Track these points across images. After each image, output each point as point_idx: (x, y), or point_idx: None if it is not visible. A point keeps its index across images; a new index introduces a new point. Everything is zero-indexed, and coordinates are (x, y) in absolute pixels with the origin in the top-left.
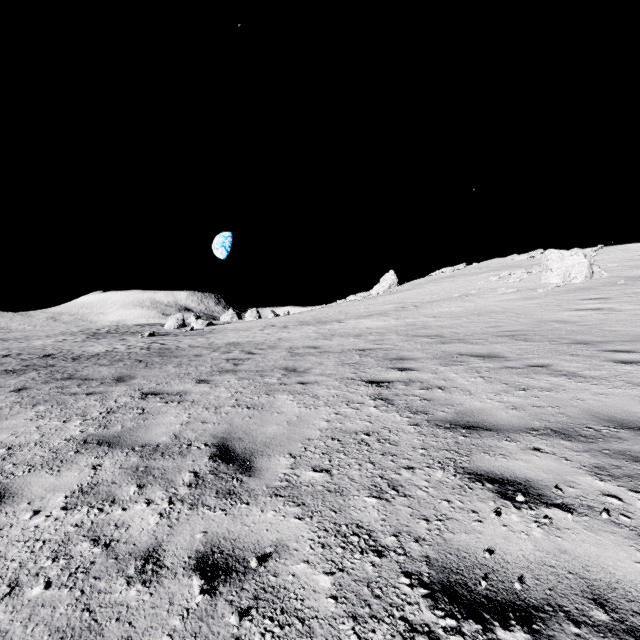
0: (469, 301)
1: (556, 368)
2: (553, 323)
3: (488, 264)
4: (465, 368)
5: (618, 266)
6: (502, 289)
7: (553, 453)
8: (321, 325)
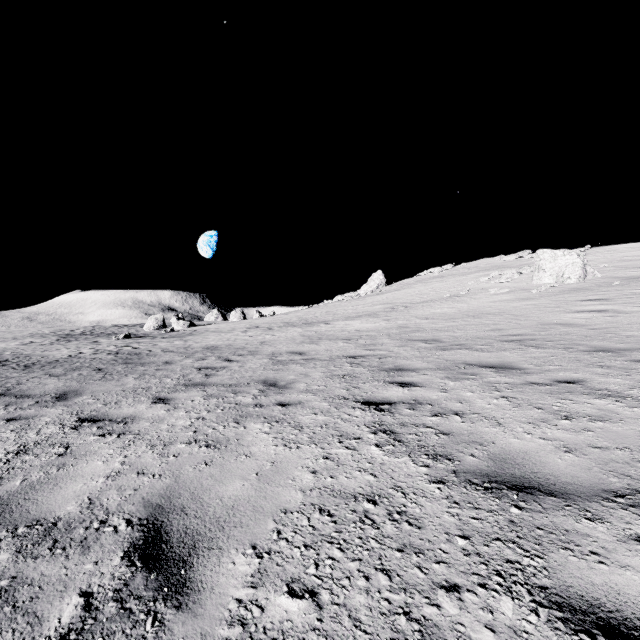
0: (461, 302)
1: (593, 385)
2: (559, 326)
3: (476, 264)
4: (480, 384)
5: (609, 266)
6: (494, 289)
7: None
8: (307, 327)
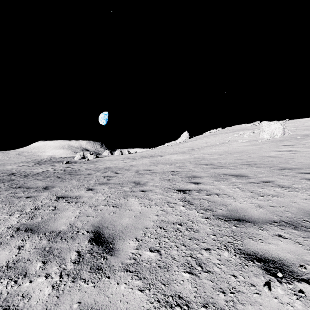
0: (225, 146)
1: (277, 183)
2: (268, 158)
3: (233, 128)
4: (228, 182)
5: (296, 129)
6: (241, 140)
7: (290, 239)
8: (152, 158)
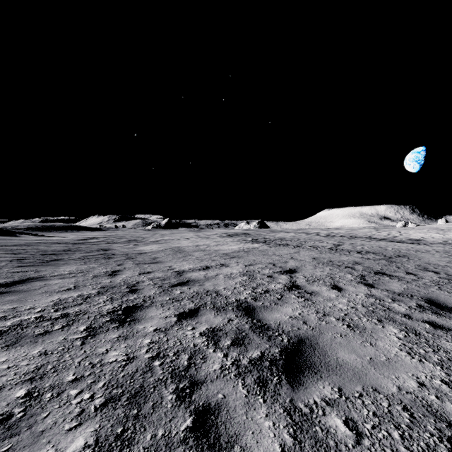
0: None
1: None
2: None
3: None
4: None
5: None
6: None
7: None
8: None
